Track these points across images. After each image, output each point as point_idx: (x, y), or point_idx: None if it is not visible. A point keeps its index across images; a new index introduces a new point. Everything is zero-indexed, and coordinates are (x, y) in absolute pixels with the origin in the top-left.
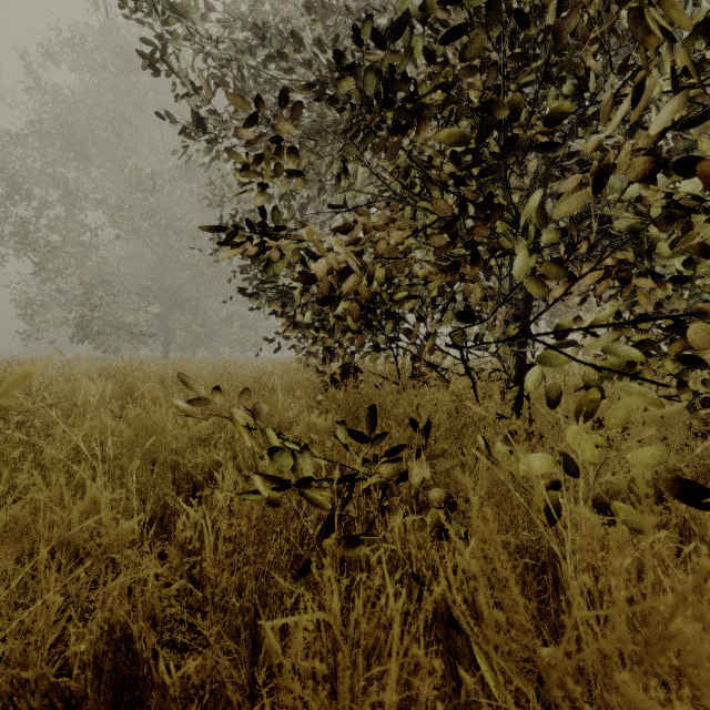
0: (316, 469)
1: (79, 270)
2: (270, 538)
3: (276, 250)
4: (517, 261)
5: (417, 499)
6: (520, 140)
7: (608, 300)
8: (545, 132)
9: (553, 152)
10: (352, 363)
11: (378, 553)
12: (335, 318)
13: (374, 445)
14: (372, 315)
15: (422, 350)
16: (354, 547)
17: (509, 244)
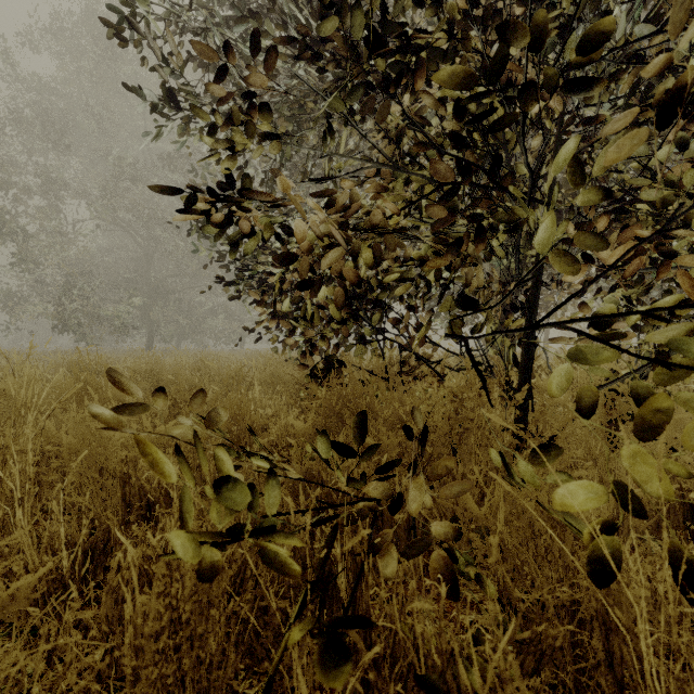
0: (293, 482)
1: (59, 260)
2: (213, 613)
3: (246, 224)
4: (541, 230)
5: (413, 523)
6: (547, 75)
7: (612, 288)
8: (581, 62)
9: (588, 91)
10: (335, 356)
11: (371, 652)
12: (316, 306)
13: (361, 461)
14: (357, 304)
15: (411, 342)
16: (333, 658)
17: (522, 216)
